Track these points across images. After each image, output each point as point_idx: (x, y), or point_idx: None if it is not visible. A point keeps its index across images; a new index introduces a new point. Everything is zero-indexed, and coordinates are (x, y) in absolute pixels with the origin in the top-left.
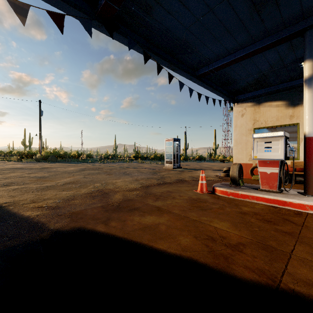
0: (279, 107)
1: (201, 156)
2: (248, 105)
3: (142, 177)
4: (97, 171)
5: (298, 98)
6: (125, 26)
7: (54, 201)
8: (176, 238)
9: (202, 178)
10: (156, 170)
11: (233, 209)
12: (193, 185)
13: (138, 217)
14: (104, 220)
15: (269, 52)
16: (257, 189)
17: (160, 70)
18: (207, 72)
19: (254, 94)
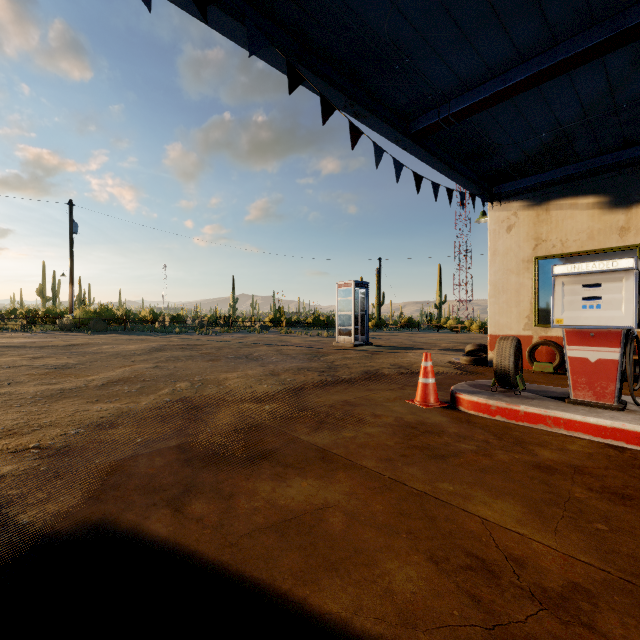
0: (593, 210)
1: (410, 319)
2: (522, 207)
3: (285, 366)
4: (188, 353)
5: (639, 187)
6: None
7: (64, 431)
8: (376, 565)
9: (426, 371)
10: (318, 351)
11: (513, 454)
12: (402, 385)
13: (268, 483)
14: (176, 495)
15: (586, 71)
16: (560, 398)
17: (327, 113)
18: (435, 123)
19: (537, 180)
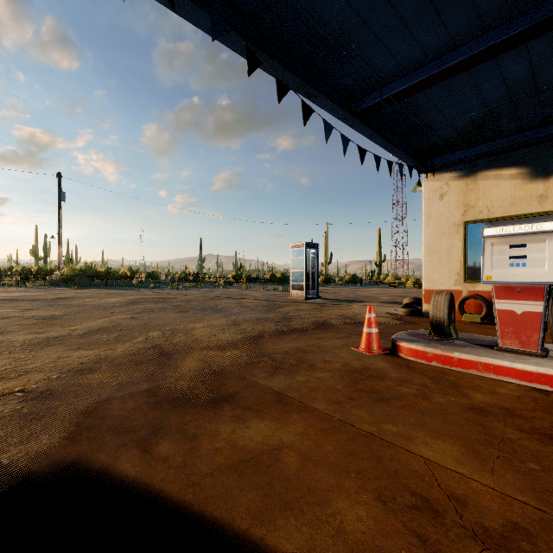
0: (516, 180)
1: (354, 276)
2: (453, 177)
3: (246, 317)
4: (161, 306)
5: None
6: None
7: (47, 376)
8: (328, 504)
9: (370, 322)
10: (274, 303)
11: (450, 397)
12: (348, 334)
13: (229, 424)
14: (145, 436)
15: (512, 56)
16: (489, 345)
17: (282, 92)
18: (378, 103)
19: (466, 154)
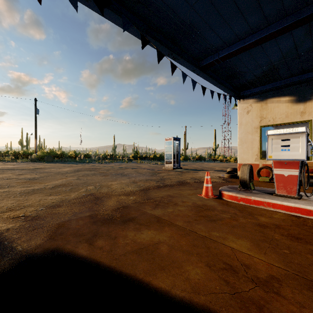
0: (288, 103)
1: (201, 156)
2: (254, 102)
3: (140, 178)
4: (93, 172)
5: (310, 92)
6: (119, 3)
7: (35, 208)
8: (182, 267)
9: (207, 180)
10: (156, 171)
11: (247, 219)
12: (196, 187)
13: (132, 232)
14: (90, 237)
15: (284, 38)
16: (271, 193)
17: (160, 57)
18: (212, 62)
19: (261, 89)
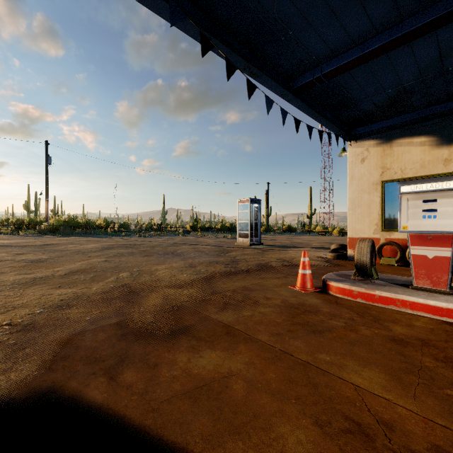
0: (425, 146)
1: (290, 226)
2: (372, 144)
3: (200, 260)
4: (130, 251)
5: None
6: None
7: (31, 311)
8: (272, 429)
9: (304, 264)
10: (224, 249)
11: (373, 329)
12: (286, 274)
13: (185, 354)
14: (112, 365)
15: (423, 42)
16: (405, 285)
17: (231, 72)
18: (311, 81)
19: (383, 125)
